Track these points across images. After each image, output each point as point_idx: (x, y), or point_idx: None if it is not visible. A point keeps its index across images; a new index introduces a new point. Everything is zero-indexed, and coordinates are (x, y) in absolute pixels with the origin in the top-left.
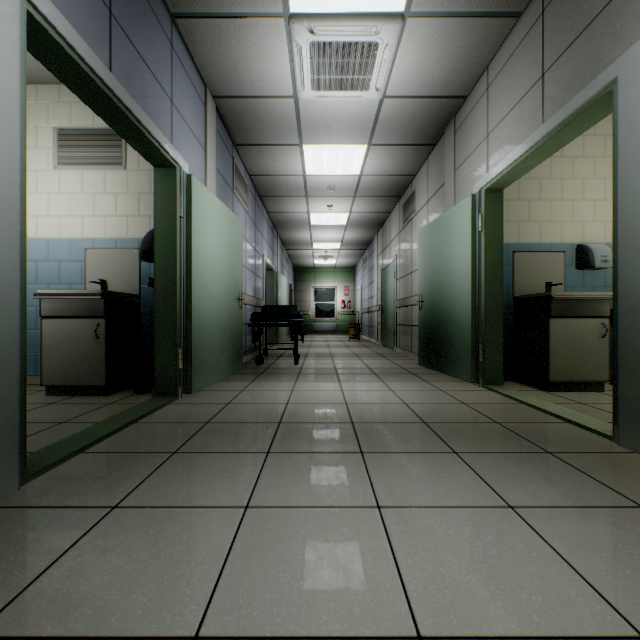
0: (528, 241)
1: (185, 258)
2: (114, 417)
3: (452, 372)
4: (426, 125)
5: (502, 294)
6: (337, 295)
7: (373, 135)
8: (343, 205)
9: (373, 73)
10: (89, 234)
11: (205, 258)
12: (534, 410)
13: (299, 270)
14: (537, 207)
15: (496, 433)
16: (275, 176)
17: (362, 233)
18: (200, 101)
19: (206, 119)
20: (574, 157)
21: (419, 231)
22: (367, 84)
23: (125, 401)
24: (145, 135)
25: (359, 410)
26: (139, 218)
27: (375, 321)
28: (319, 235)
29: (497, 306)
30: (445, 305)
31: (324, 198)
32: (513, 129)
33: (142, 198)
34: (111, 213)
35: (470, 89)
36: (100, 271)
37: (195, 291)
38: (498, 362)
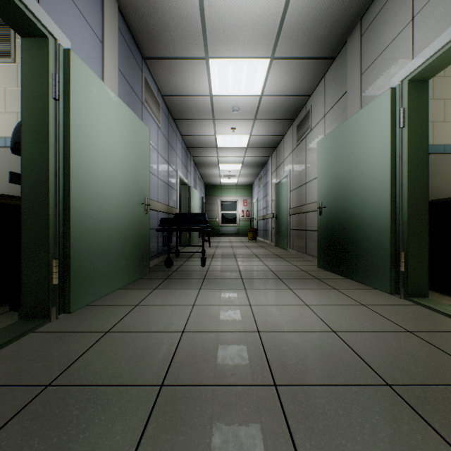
0: (443, 142)
1: (62, 150)
2: None
3: (362, 279)
4: (330, 32)
5: (427, 196)
6: (238, 206)
7: (276, 46)
8: (245, 128)
9: None
10: None
11: (94, 154)
12: None
13: (209, 187)
14: None
15: None
16: (185, 96)
17: (259, 155)
18: None
19: (103, 9)
20: None
21: (319, 141)
22: None
23: None
24: None
25: (278, 348)
26: None
27: (269, 226)
28: (224, 157)
29: (421, 209)
30: (352, 210)
31: (228, 120)
32: None
33: None
34: None
35: None
36: None
37: (77, 190)
38: (422, 271)
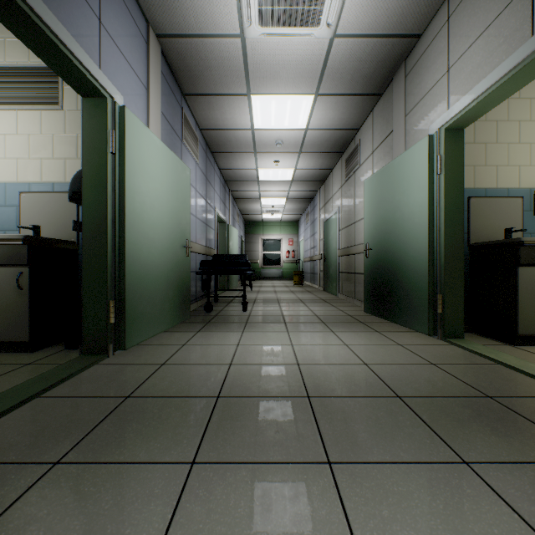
0: (484, 186)
1: (118, 199)
2: (12, 389)
3: (404, 322)
4: (375, 71)
5: (463, 240)
6: (282, 246)
7: (321, 83)
8: (289, 161)
9: (325, 2)
10: (24, 177)
11: (143, 201)
12: (521, 375)
13: (249, 224)
14: (494, 151)
15: (500, 418)
16: (225, 130)
17: (306, 189)
18: (140, 36)
19: (148, 57)
20: (532, 98)
21: (365, 180)
22: (318, 17)
23: (47, 360)
24: (56, 44)
25: (314, 375)
26: (77, 160)
27: (317, 269)
28: (267, 191)
29: (457, 253)
30: (396, 253)
31: (271, 153)
32: (485, 53)
33: (80, 139)
34: (47, 155)
35: (425, 26)
36: (35, 216)
37: (130, 236)
38: (458, 313)
